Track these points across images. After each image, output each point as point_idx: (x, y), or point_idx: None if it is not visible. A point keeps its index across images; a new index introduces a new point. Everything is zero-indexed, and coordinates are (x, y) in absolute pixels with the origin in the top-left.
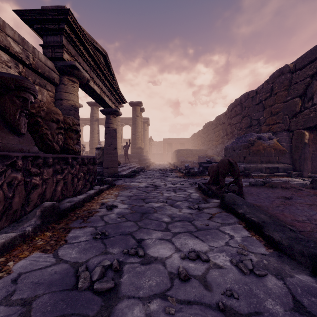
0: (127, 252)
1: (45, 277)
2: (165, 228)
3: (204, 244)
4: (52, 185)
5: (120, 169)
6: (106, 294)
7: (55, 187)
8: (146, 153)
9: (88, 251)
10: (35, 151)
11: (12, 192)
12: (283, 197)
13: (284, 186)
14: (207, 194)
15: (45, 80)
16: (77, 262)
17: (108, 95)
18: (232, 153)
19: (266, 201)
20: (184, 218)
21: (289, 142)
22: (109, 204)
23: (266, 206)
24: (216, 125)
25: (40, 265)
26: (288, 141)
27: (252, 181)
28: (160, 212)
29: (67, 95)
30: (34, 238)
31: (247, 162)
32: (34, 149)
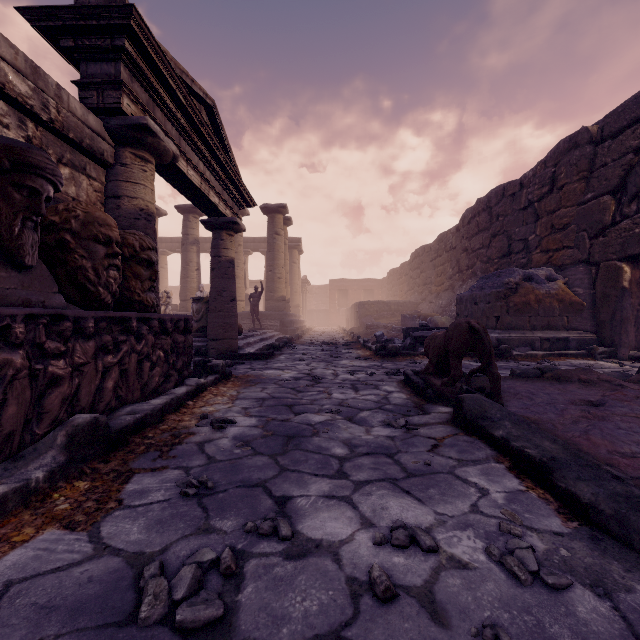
0: (253, 529)
1: (67, 590)
2: (338, 471)
3: (424, 510)
4: (95, 378)
5: (242, 342)
6: (204, 634)
7: (102, 381)
8: (295, 309)
9: (169, 525)
10: (59, 304)
11: (1, 395)
12: (584, 402)
13: (585, 379)
14: (423, 395)
15: (84, 156)
16: (142, 552)
17: (217, 190)
18: (471, 309)
19: (549, 410)
20: (376, 448)
21: (590, 286)
22: (217, 417)
23: (551, 421)
24: (438, 251)
25: (58, 560)
26: (587, 284)
27: (514, 366)
28: (326, 435)
29: (131, 188)
30: (50, 495)
31: (503, 327)
32: (56, 301)
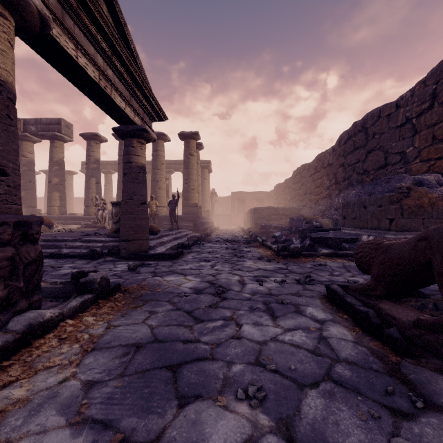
0: None
1: None
2: None
3: None
4: None
5: (155, 242)
6: None
7: None
8: (206, 213)
9: None
10: None
11: None
12: None
13: None
14: (381, 336)
15: None
16: None
17: (122, 93)
18: (359, 212)
19: None
20: None
21: None
22: None
23: None
24: (317, 168)
25: None
26: None
27: None
28: None
29: None
30: None
31: (398, 229)
32: None
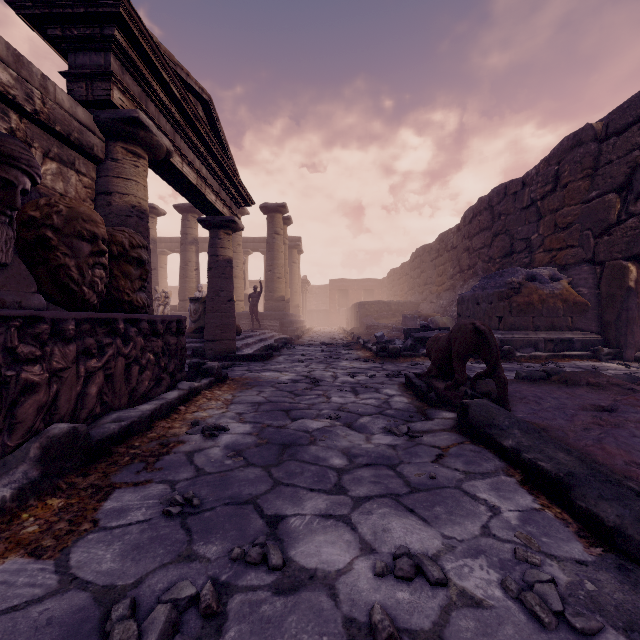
0: (240, 557)
1: (20, 636)
2: (335, 485)
3: (430, 533)
4: (76, 384)
5: (241, 343)
6: None
7: (84, 387)
8: (295, 309)
9: (146, 551)
10: (38, 305)
11: None
12: (594, 408)
13: (594, 382)
14: (426, 399)
15: (72, 150)
16: (113, 586)
17: (214, 188)
18: (473, 309)
19: (558, 416)
20: (377, 459)
21: (594, 286)
22: (209, 424)
23: (561, 427)
24: (439, 251)
25: (16, 596)
26: (591, 284)
27: (518, 368)
28: (324, 443)
29: (122, 184)
30: (18, 516)
31: (506, 328)
32: (35, 301)
